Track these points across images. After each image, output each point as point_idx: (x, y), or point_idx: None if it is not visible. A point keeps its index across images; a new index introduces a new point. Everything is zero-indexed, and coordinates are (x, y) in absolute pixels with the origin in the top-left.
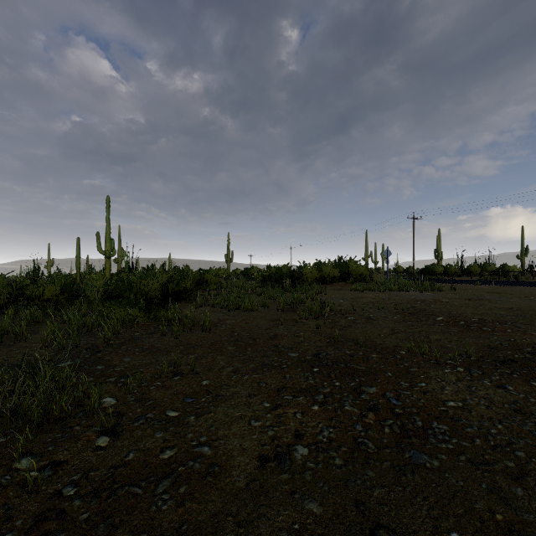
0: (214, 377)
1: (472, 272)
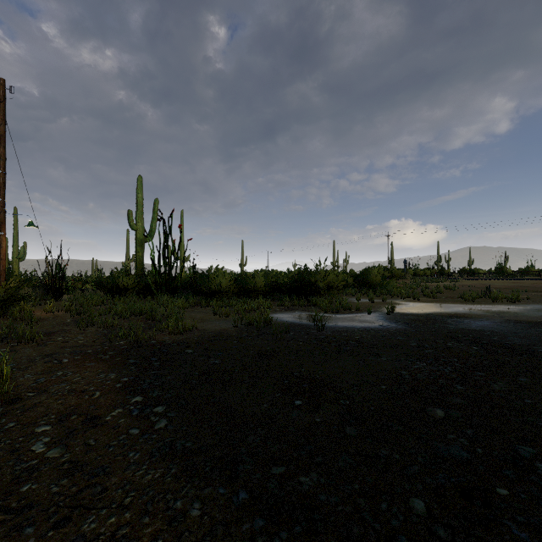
0: None
1: (426, 274)
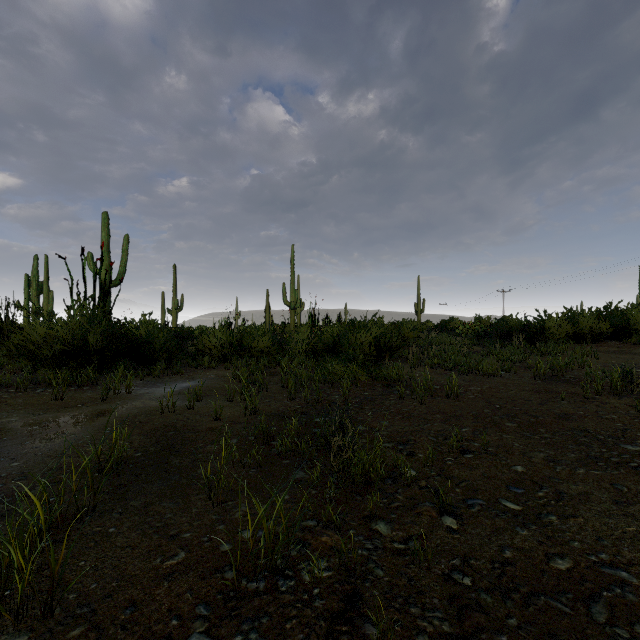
0: (525, 463)
1: None
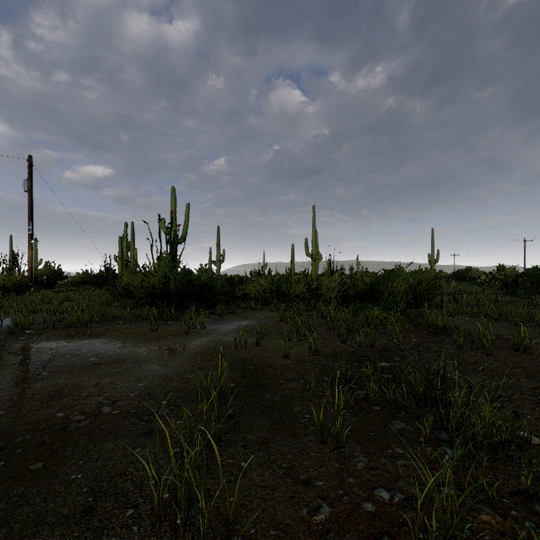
0: None
1: None
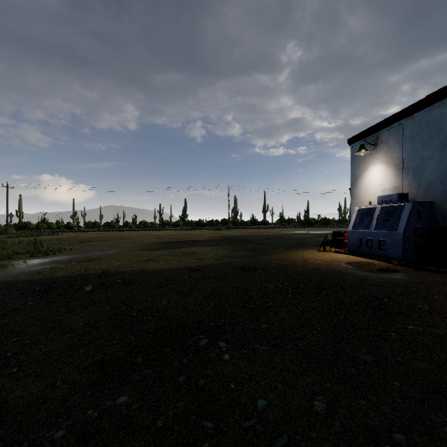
0: None
1: (52, 227)
